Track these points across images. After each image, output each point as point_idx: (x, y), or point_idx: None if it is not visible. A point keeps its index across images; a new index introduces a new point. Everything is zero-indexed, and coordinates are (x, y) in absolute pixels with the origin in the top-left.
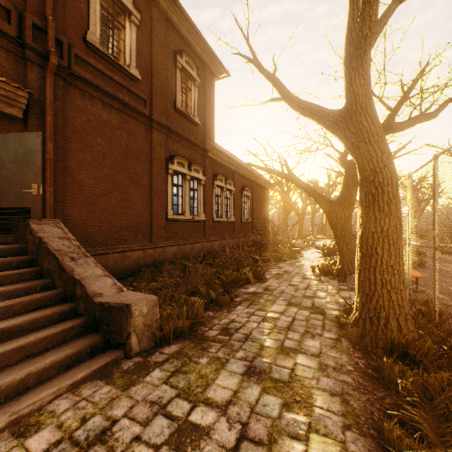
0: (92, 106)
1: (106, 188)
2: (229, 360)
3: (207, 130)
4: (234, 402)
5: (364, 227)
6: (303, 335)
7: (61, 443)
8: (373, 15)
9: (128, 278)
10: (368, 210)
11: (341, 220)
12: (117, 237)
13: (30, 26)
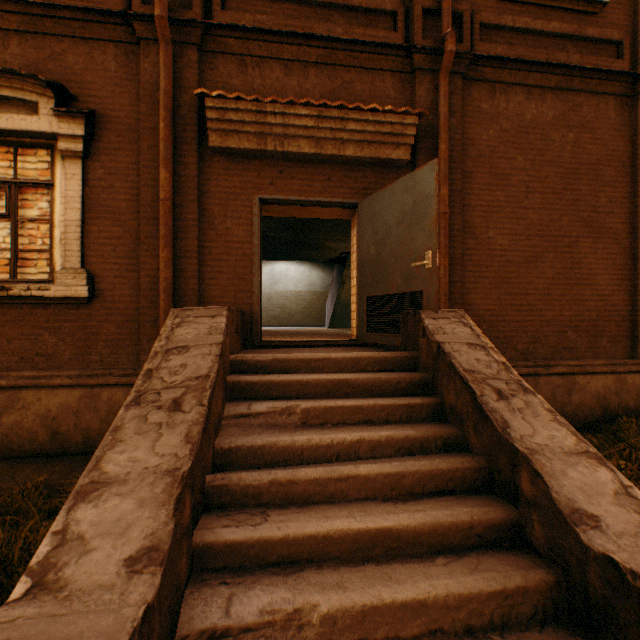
0: (506, 103)
1: (532, 248)
2: None
3: None
4: None
5: None
6: None
7: None
8: None
9: (588, 436)
10: None
11: None
12: (552, 343)
13: (417, 17)
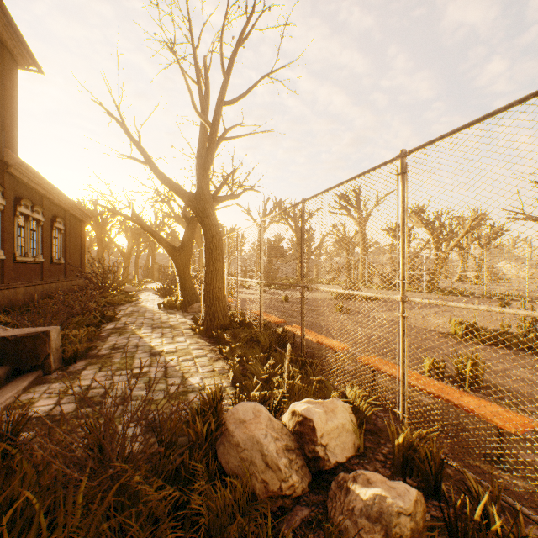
0: None
1: None
2: (135, 355)
3: (8, 135)
4: (154, 363)
5: (207, 267)
6: (174, 338)
7: (64, 398)
8: (213, 154)
9: None
10: (209, 258)
11: (184, 263)
12: None
13: None
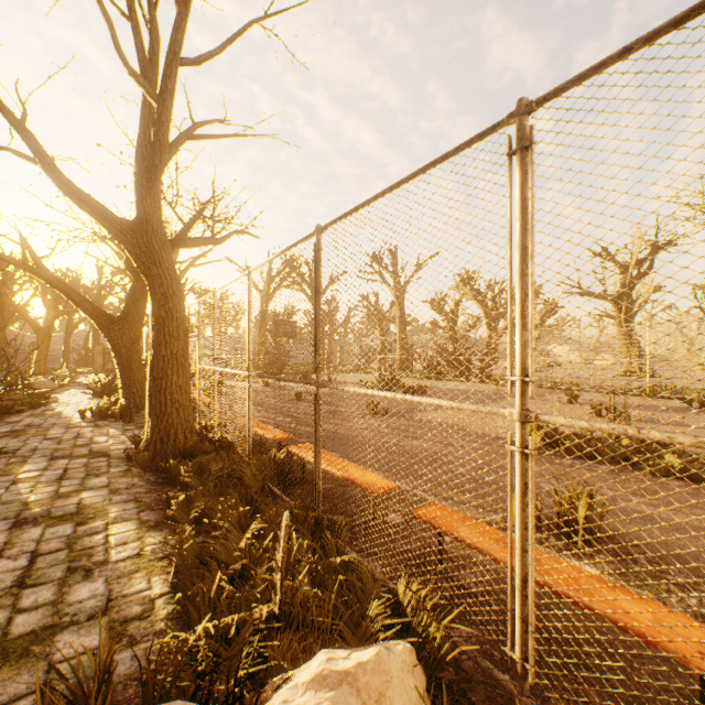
0: None
1: None
2: None
3: None
4: (11, 547)
5: (157, 350)
6: (85, 478)
7: None
8: (164, 153)
9: None
10: (160, 333)
11: (128, 343)
12: None
13: None
